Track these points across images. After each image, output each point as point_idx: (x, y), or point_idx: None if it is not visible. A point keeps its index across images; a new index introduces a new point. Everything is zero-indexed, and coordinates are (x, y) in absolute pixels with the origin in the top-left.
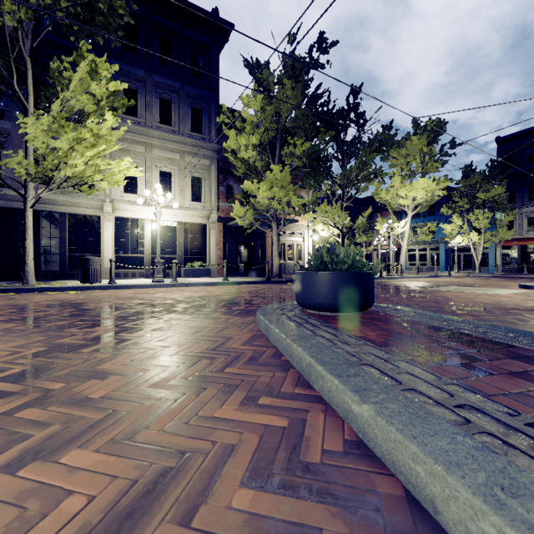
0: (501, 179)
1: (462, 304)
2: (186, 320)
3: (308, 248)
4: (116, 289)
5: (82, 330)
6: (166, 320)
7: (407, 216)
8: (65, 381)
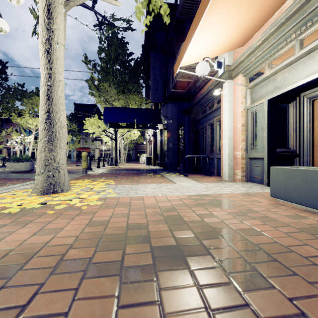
0: (76, 122)
1: None
2: None
3: None
4: None
5: None
6: None
7: (32, 133)
8: None
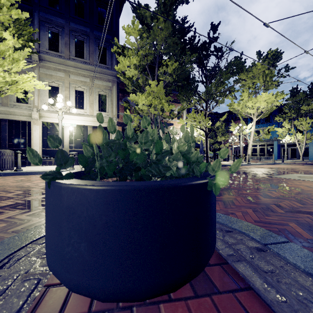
0: None
1: None
2: None
3: None
4: (19, 175)
5: None
6: None
7: (253, 121)
8: None
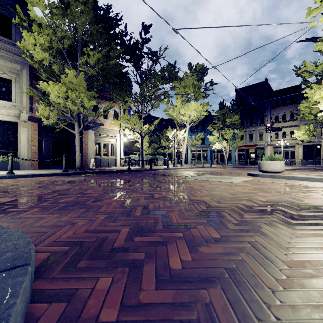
0: (237, 112)
1: (199, 201)
2: None
3: (119, 147)
4: None
5: None
6: None
7: (186, 128)
8: None
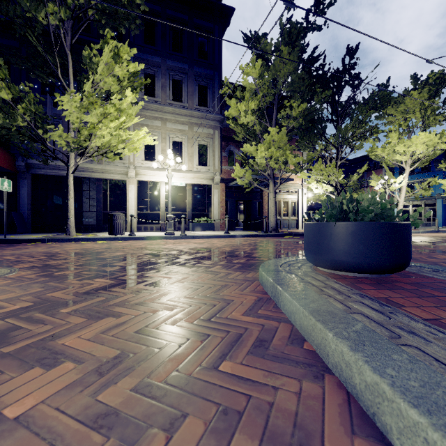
0: None
1: None
2: (184, 274)
3: (302, 204)
4: (135, 240)
5: (80, 282)
6: (165, 273)
7: (404, 172)
8: (3, 367)
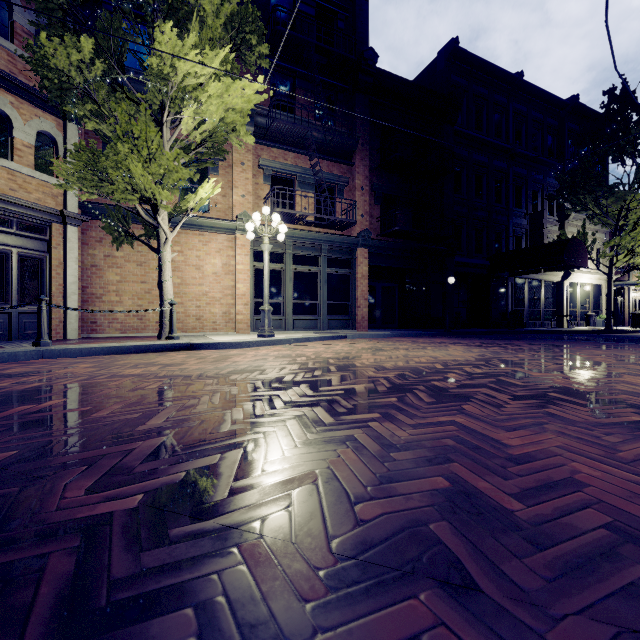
0: None
1: None
2: None
3: None
4: None
5: None
6: None
7: None
8: None
